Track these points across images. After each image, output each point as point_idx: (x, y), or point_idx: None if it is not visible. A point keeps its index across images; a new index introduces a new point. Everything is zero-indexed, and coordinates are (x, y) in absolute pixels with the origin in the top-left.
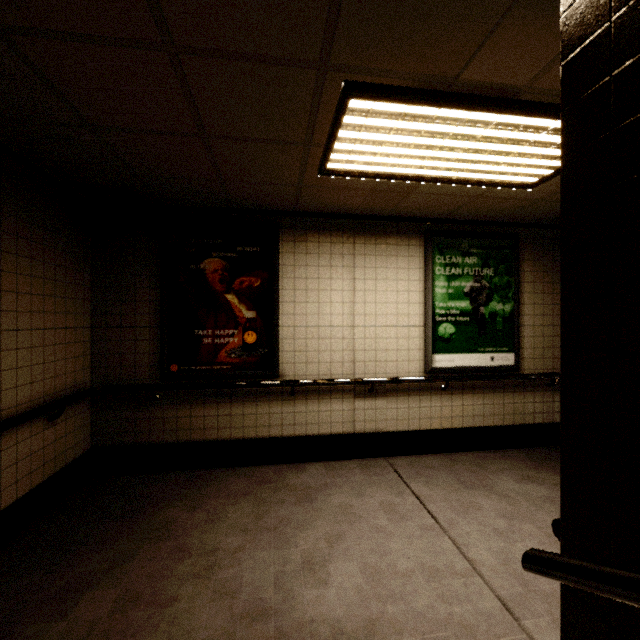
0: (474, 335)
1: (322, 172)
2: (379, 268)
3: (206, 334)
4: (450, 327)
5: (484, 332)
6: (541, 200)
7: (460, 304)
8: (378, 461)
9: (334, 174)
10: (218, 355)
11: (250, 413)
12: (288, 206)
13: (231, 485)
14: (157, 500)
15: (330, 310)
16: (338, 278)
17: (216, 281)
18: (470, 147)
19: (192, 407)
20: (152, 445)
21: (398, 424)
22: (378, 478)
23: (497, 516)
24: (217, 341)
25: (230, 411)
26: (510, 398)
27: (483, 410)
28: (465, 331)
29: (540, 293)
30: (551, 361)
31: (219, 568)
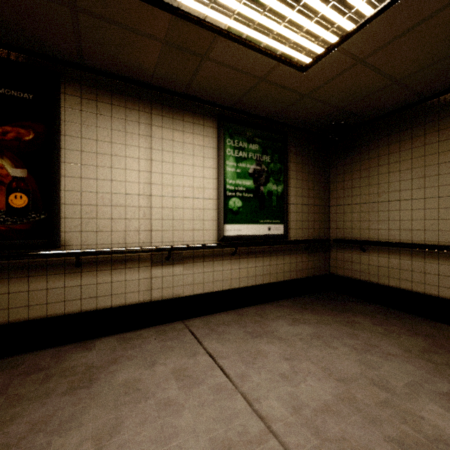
0: (256, 209)
1: None
2: (176, 142)
3: None
4: (238, 201)
5: (263, 207)
6: (306, 96)
7: (246, 182)
8: (175, 325)
9: None
10: None
11: (19, 291)
12: (70, 52)
13: None
14: None
15: (125, 177)
16: (134, 145)
17: None
18: None
19: None
20: None
21: (194, 288)
22: (173, 342)
23: (281, 359)
24: None
25: None
26: (281, 260)
27: (263, 270)
28: (250, 205)
29: (300, 180)
30: (307, 231)
31: None
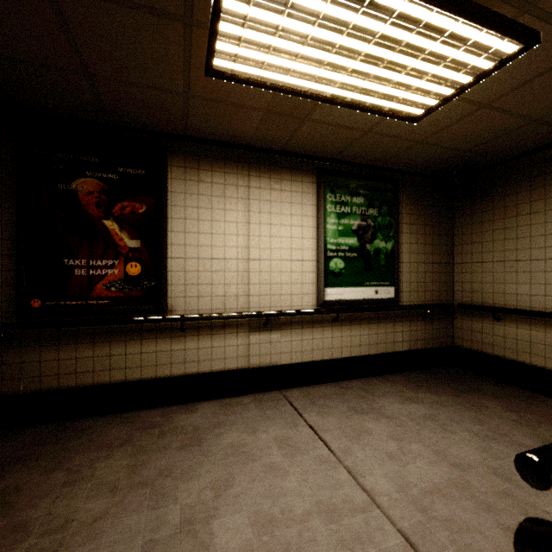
0: (361, 270)
1: (209, 70)
2: (274, 202)
3: (79, 264)
4: (340, 262)
5: (369, 267)
6: (420, 142)
7: (349, 241)
8: (273, 394)
9: (223, 75)
10: (94, 288)
11: (134, 352)
12: (177, 127)
13: (107, 435)
14: (2, 464)
15: (224, 242)
16: (232, 209)
17: (91, 204)
18: (368, 51)
19: (60, 349)
20: (6, 396)
21: (292, 356)
22: (273, 411)
23: (388, 439)
24: (93, 272)
25: (109, 351)
26: (391, 328)
27: (369, 340)
28: (353, 266)
29: (415, 234)
30: (423, 294)
31: (66, 549)
